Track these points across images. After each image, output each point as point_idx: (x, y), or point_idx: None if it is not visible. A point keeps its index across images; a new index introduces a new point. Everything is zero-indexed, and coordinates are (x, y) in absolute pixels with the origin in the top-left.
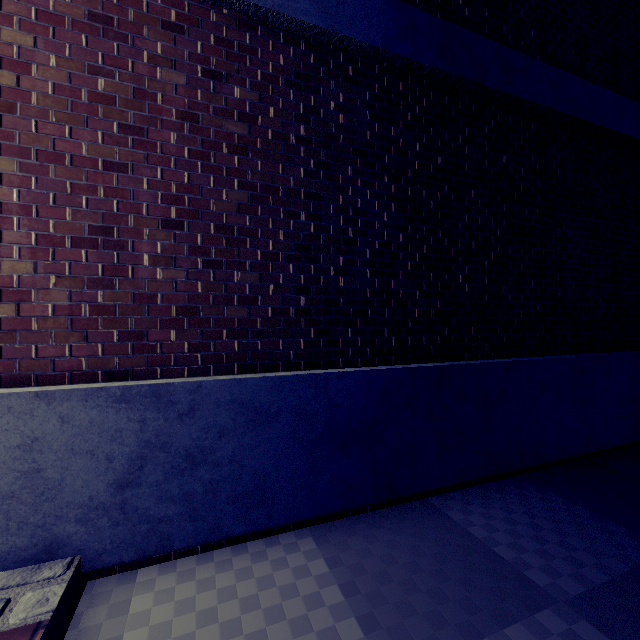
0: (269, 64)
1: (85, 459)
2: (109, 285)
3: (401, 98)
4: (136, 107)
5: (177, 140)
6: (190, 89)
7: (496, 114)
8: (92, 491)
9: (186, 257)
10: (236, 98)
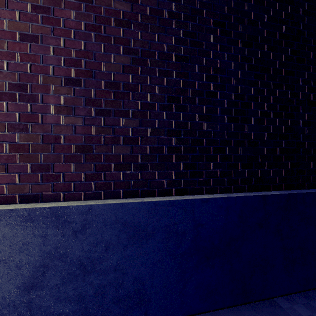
0: None
1: None
2: (24, 129)
3: None
4: None
5: (76, 16)
6: None
7: None
8: (5, 292)
9: (83, 107)
10: None
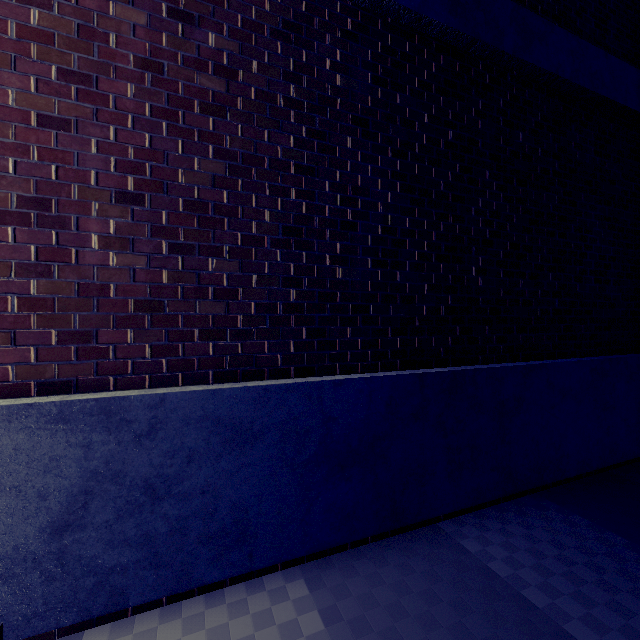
0: (252, 8)
1: (8, 497)
2: (45, 273)
3: (407, 60)
4: (81, 49)
5: (135, 93)
6: (152, 31)
7: (512, 86)
8: (18, 538)
9: (147, 239)
10: (211, 47)
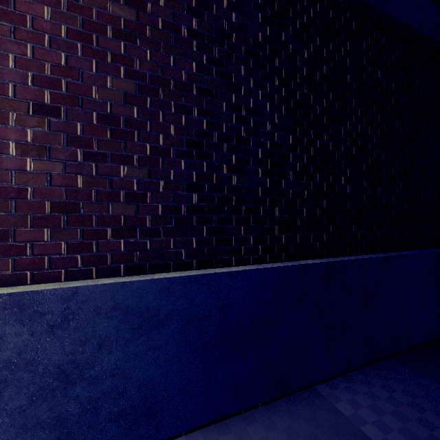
0: None
1: None
2: None
3: (291, 5)
4: None
5: (52, 16)
6: None
7: (372, 32)
8: None
9: (63, 147)
10: None
